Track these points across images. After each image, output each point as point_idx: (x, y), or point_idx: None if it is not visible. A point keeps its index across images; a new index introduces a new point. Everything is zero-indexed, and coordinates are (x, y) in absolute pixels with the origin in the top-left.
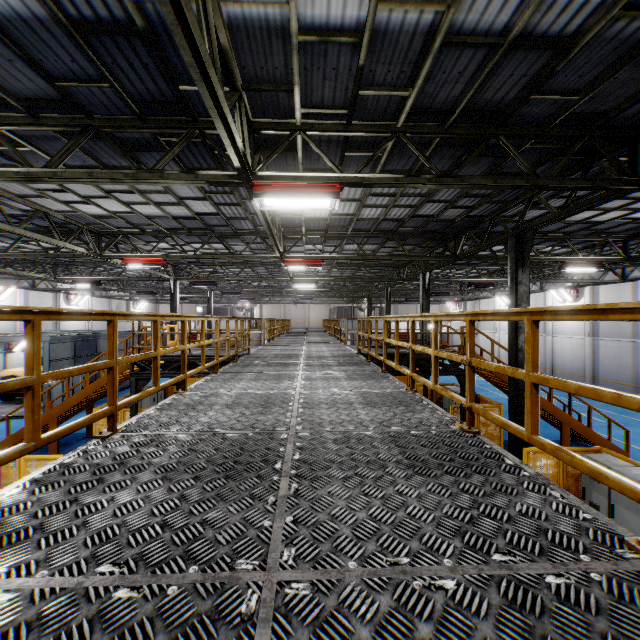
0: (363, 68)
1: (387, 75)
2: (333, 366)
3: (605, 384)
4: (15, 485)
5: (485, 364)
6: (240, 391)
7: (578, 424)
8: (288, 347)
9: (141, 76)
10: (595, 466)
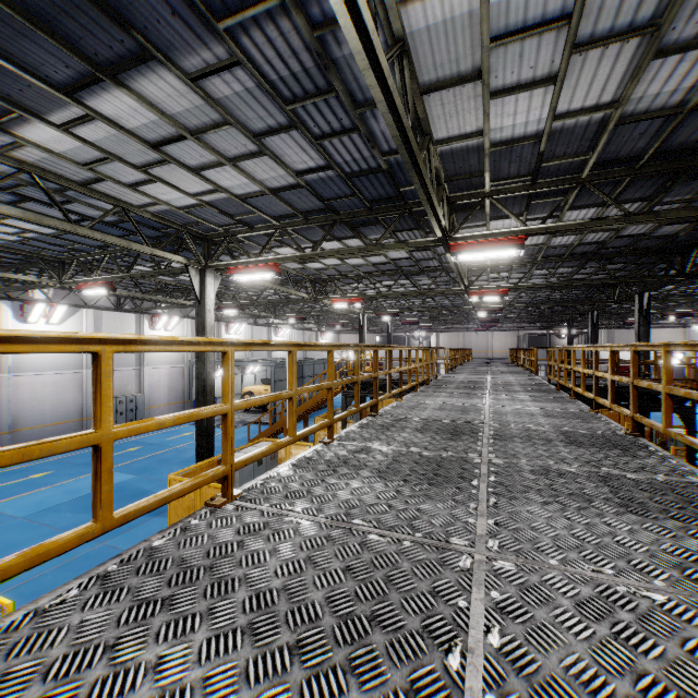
0: (543, 152)
1: (566, 150)
2: (519, 392)
3: None
4: (351, 427)
5: (641, 383)
6: (441, 403)
7: None
8: (472, 375)
9: (376, 188)
10: (691, 439)
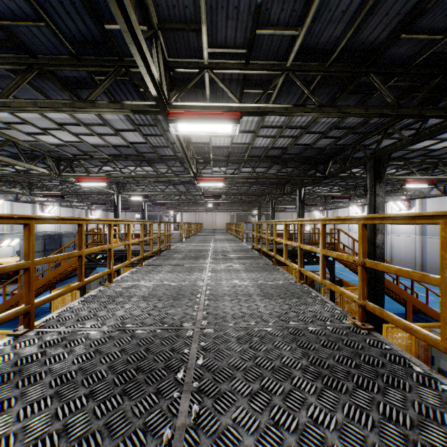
0: (261, 6)
1: (281, 15)
2: (234, 259)
3: (431, 270)
4: None
5: (382, 266)
6: (157, 282)
7: (418, 302)
8: (200, 243)
9: (71, 16)
10: None
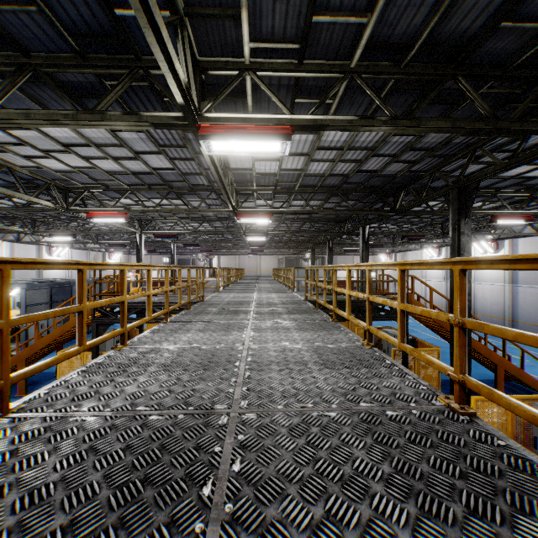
0: None
1: None
2: (283, 314)
3: (523, 326)
4: None
5: (492, 328)
6: (184, 345)
7: (511, 366)
8: (240, 294)
9: None
10: None
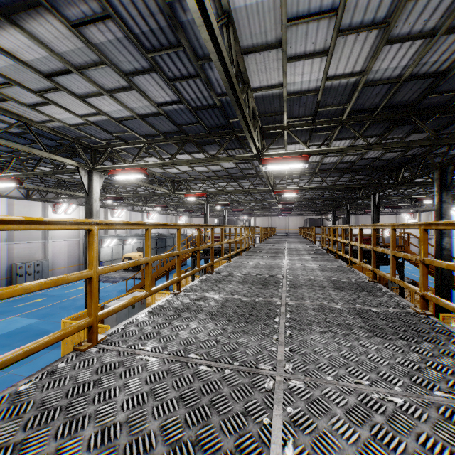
0: (320, 101)
1: (333, 101)
2: (305, 255)
3: None
4: (194, 281)
5: (378, 249)
6: (256, 263)
7: None
8: (276, 244)
9: (213, 119)
10: (408, 284)
